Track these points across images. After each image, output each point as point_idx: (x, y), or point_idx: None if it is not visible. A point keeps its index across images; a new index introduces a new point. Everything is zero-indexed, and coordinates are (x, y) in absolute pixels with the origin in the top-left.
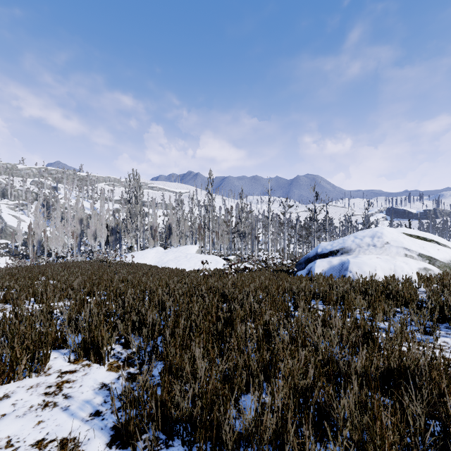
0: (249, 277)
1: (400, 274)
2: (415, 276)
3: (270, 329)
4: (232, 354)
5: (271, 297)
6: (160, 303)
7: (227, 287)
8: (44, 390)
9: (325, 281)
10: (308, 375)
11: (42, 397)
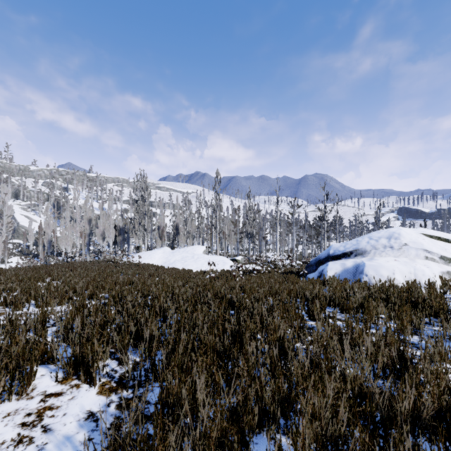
0: (257, 279)
1: (421, 278)
2: (437, 281)
3: (285, 347)
4: (242, 382)
5: (283, 304)
6: (162, 311)
7: (234, 292)
8: (22, 418)
9: (341, 286)
10: (338, 417)
11: (18, 428)
